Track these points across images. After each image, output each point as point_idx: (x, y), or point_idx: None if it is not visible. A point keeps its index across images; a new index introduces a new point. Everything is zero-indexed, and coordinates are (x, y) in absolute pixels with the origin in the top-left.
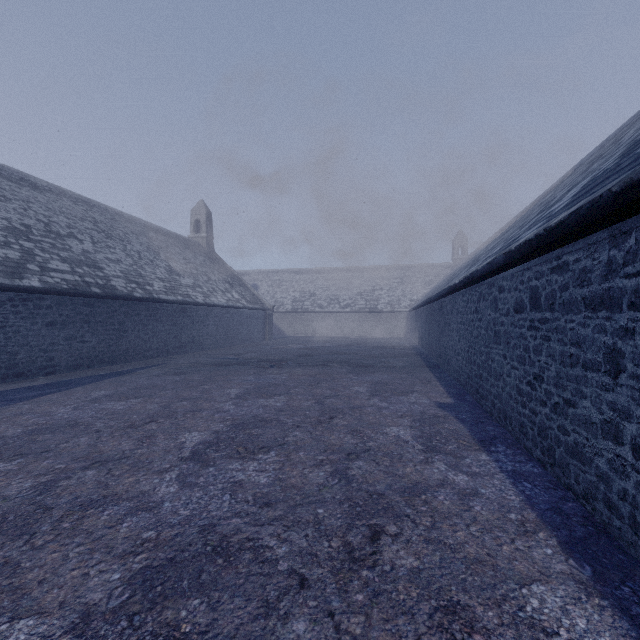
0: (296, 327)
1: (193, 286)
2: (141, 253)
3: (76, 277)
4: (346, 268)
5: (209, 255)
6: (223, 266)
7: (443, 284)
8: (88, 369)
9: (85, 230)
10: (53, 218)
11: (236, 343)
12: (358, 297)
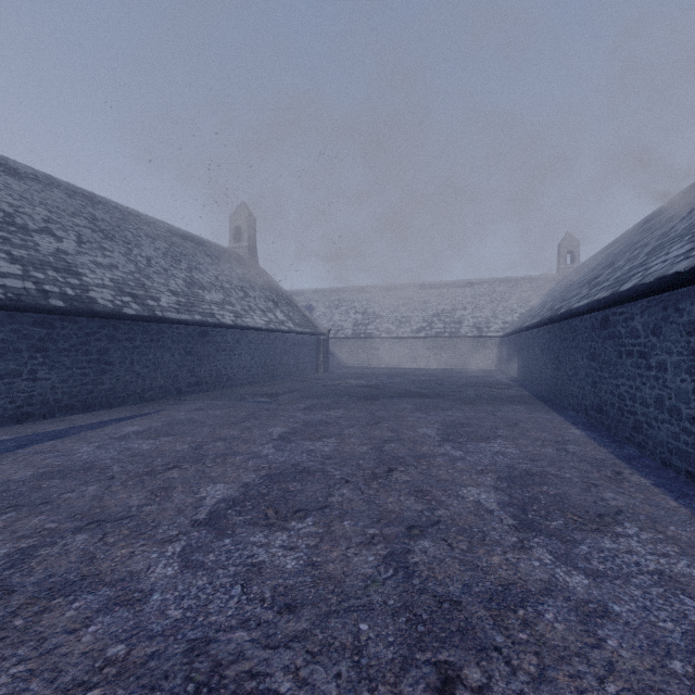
0: (358, 356)
1: (221, 303)
2: (152, 259)
3: (28, 284)
4: (419, 284)
5: (251, 268)
6: (268, 281)
7: (583, 291)
8: (43, 420)
9: (72, 227)
10: (25, 209)
11: (279, 377)
12: (435, 319)
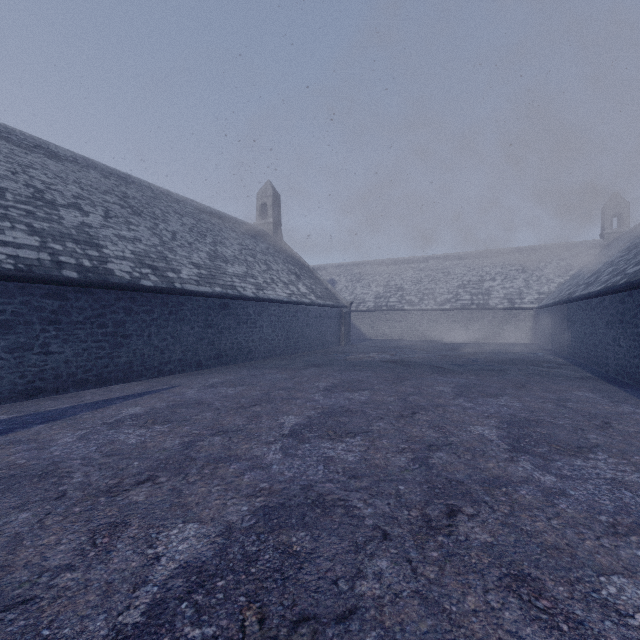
0: (379, 328)
1: (243, 275)
2: (177, 234)
3: (43, 255)
4: (442, 255)
5: (275, 243)
6: (291, 255)
7: None
8: (56, 395)
9: (102, 203)
10: (57, 186)
11: (301, 349)
12: (460, 290)
